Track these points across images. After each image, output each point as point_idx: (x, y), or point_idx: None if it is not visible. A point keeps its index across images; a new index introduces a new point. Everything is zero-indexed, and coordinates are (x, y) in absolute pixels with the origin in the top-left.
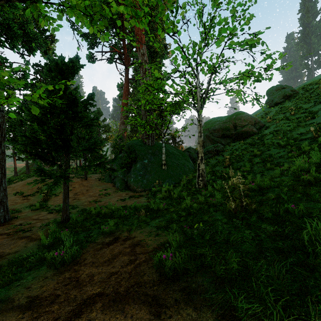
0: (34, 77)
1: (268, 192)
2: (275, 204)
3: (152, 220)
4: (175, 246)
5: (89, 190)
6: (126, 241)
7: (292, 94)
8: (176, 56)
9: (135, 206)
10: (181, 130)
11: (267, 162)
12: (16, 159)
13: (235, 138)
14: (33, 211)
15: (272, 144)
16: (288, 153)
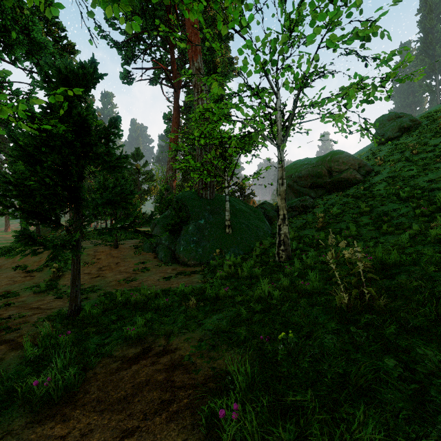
0: None
1: (399, 273)
2: (427, 301)
3: (206, 317)
4: (243, 384)
5: (120, 263)
6: (161, 356)
7: (412, 125)
8: (246, 58)
9: (183, 291)
10: (253, 177)
11: (382, 223)
12: None
13: (331, 188)
14: (35, 294)
15: (387, 196)
16: (413, 209)
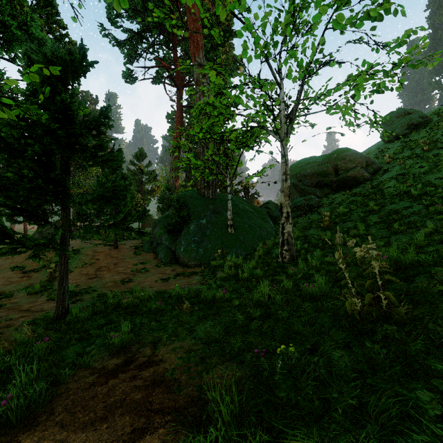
0: None
1: (418, 275)
2: None
3: (200, 323)
4: (228, 418)
5: (119, 263)
6: (143, 369)
7: (422, 121)
8: (245, 41)
9: (178, 293)
10: (256, 175)
11: (392, 222)
12: None
13: (337, 187)
14: (29, 296)
15: (397, 194)
16: (426, 207)
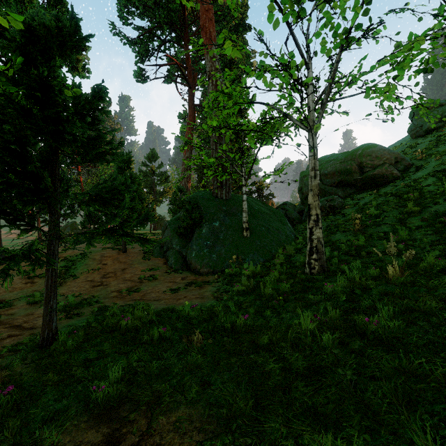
0: None
1: None
2: None
3: (216, 369)
4: None
5: (126, 269)
6: None
7: None
8: None
9: (188, 313)
10: (274, 173)
11: (441, 226)
12: (41, 221)
13: (362, 186)
14: (28, 306)
15: (440, 193)
16: None
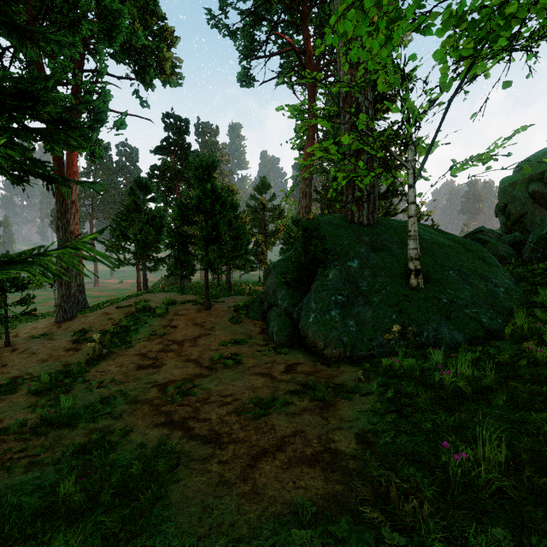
0: (165, 137)
1: None
2: None
3: None
4: None
5: (200, 338)
6: None
7: None
8: None
9: None
10: (478, 158)
11: None
12: (140, 269)
13: None
14: (25, 398)
15: None
16: None
